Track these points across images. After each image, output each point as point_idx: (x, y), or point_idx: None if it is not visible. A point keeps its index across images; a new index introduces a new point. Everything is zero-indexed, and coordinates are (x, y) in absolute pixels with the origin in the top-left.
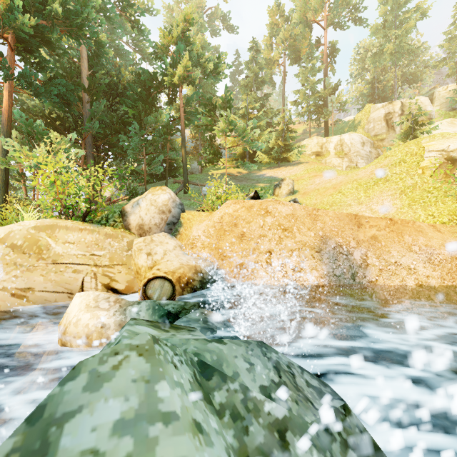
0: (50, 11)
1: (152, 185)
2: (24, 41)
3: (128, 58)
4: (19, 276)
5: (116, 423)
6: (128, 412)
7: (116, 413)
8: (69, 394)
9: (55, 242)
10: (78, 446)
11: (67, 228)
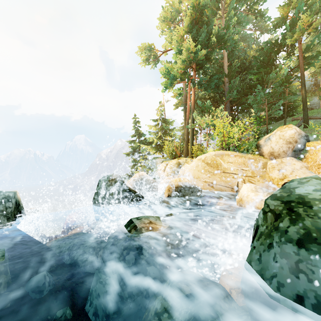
0: (211, 43)
1: (271, 125)
2: (199, 64)
3: (250, 39)
4: (210, 177)
5: (313, 190)
6: (317, 188)
7: (312, 188)
8: (292, 184)
9: (223, 162)
10: (302, 192)
11: (228, 155)
